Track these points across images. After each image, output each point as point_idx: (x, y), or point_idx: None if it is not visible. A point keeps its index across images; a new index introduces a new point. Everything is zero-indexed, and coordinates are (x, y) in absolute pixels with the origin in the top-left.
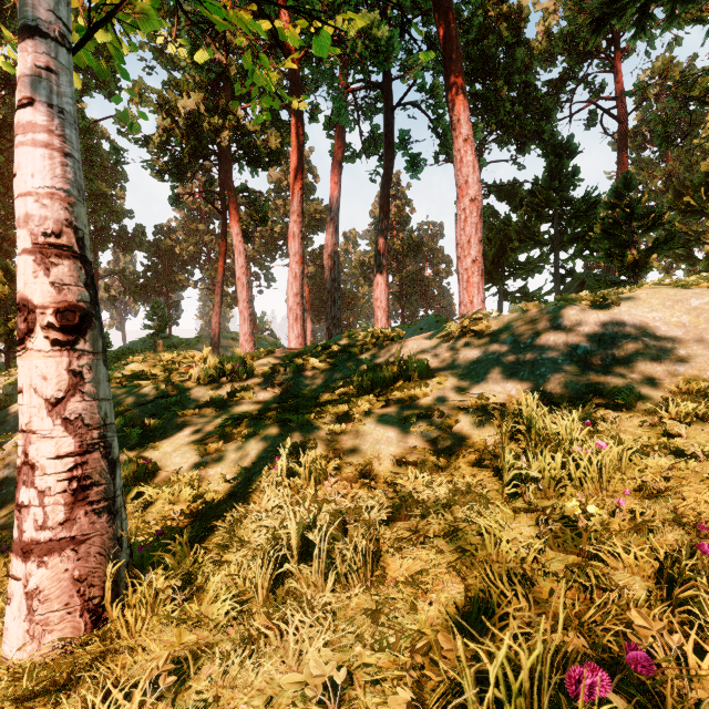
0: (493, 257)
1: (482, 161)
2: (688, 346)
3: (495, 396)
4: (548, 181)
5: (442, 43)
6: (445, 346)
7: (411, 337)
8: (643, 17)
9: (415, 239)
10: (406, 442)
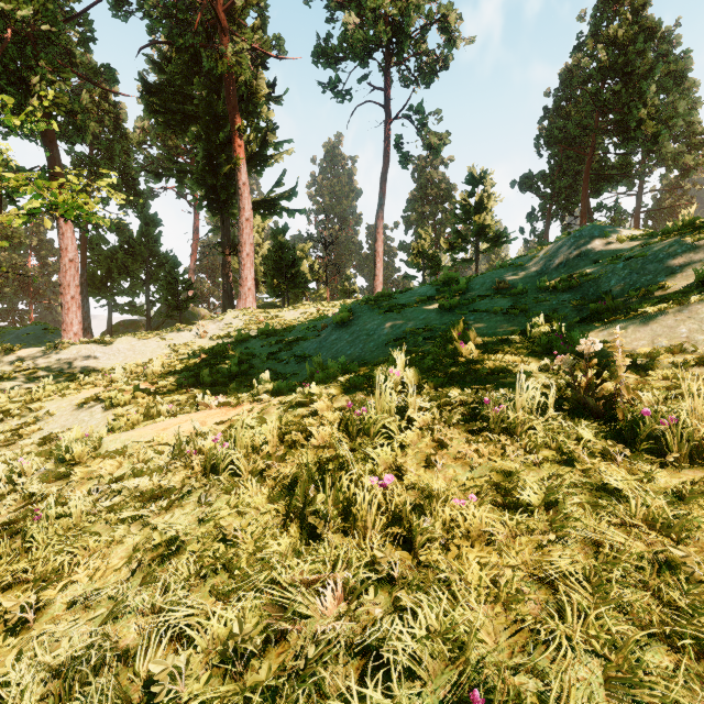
0: (103, 277)
1: (83, 226)
2: (126, 355)
3: (66, 370)
4: (141, 239)
5: (48, 157)
6: (47, 354)
7: (17, 340)
8: (181, 181)
9: (16, 230)
10: (30, 385)
